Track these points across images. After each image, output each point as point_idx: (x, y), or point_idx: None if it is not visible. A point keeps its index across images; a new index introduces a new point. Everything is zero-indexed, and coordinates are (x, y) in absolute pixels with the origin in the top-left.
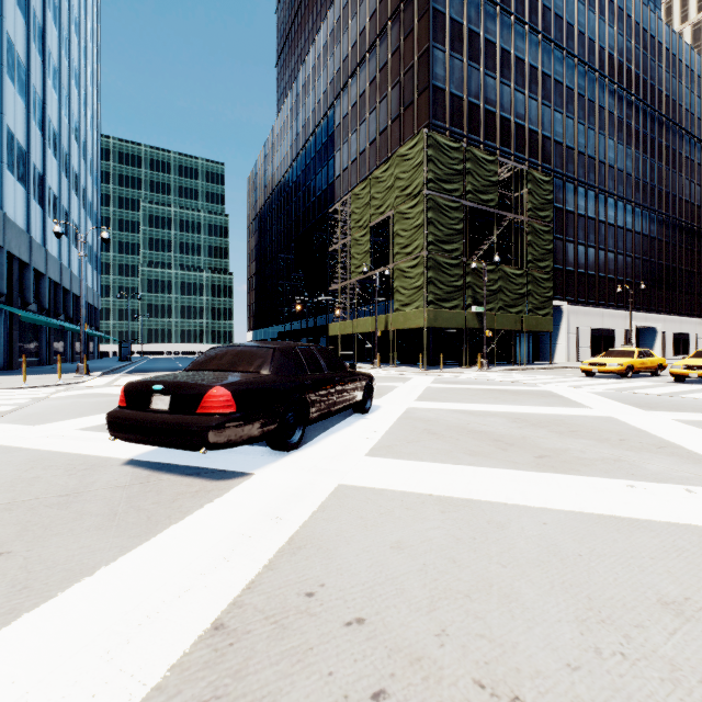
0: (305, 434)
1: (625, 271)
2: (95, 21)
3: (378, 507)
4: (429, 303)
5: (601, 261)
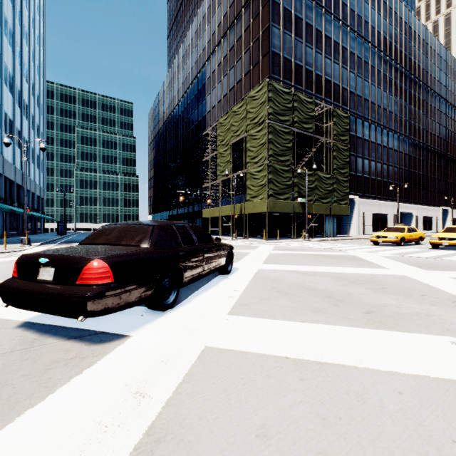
0: (180, 293)
1: (394, 176)
2: (42, 1)
3: (241, 374)
4: (270, 195)
5: (379, 170)
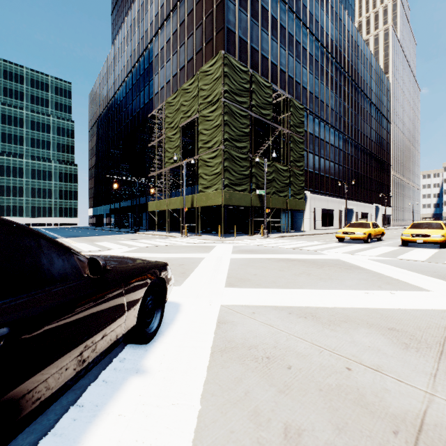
0: None
1: (339, 174)
2: None
3: None
4: (225, 186)
5: (327, 167)
